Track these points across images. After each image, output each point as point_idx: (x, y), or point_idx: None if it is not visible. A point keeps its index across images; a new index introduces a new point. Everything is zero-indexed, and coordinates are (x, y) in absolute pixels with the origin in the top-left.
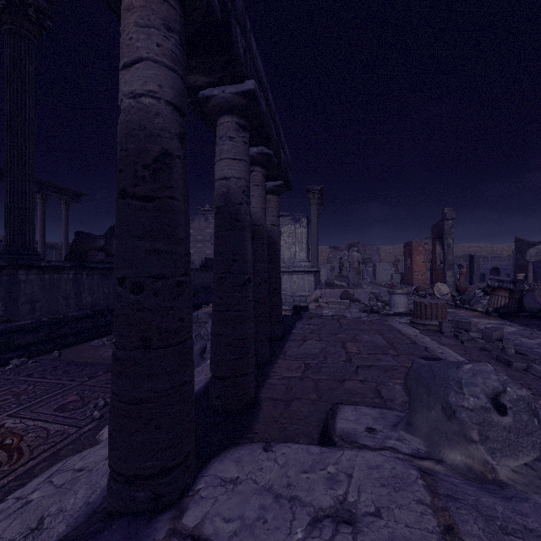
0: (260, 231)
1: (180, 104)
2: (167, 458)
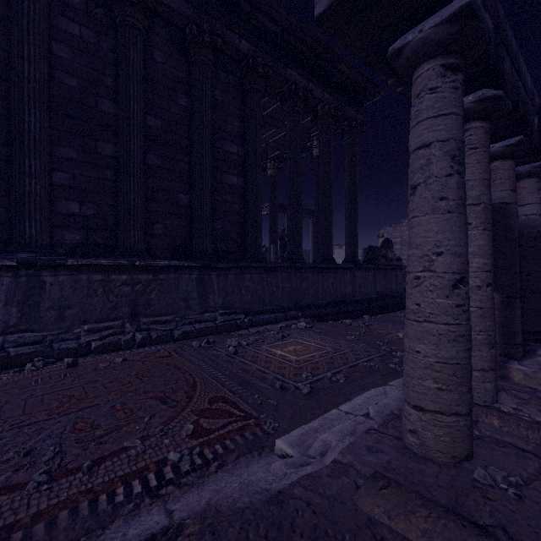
0: None
1: None
2: (540, 328)
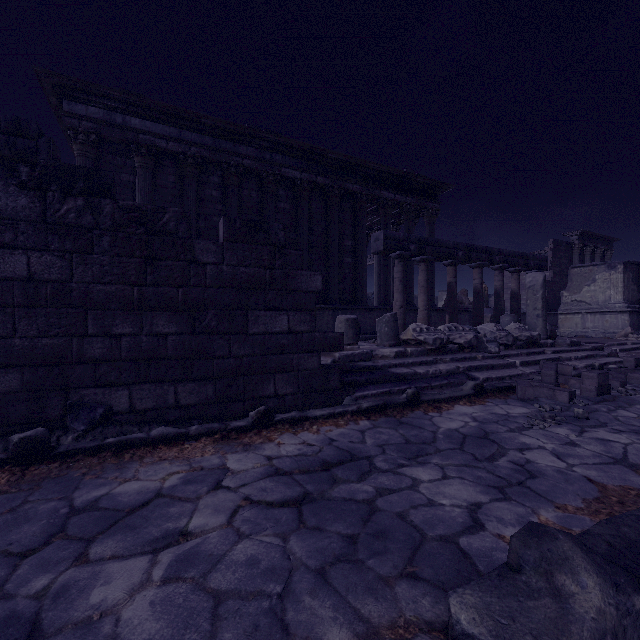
0: (516, 295)
1: (481, 283)
2: None
